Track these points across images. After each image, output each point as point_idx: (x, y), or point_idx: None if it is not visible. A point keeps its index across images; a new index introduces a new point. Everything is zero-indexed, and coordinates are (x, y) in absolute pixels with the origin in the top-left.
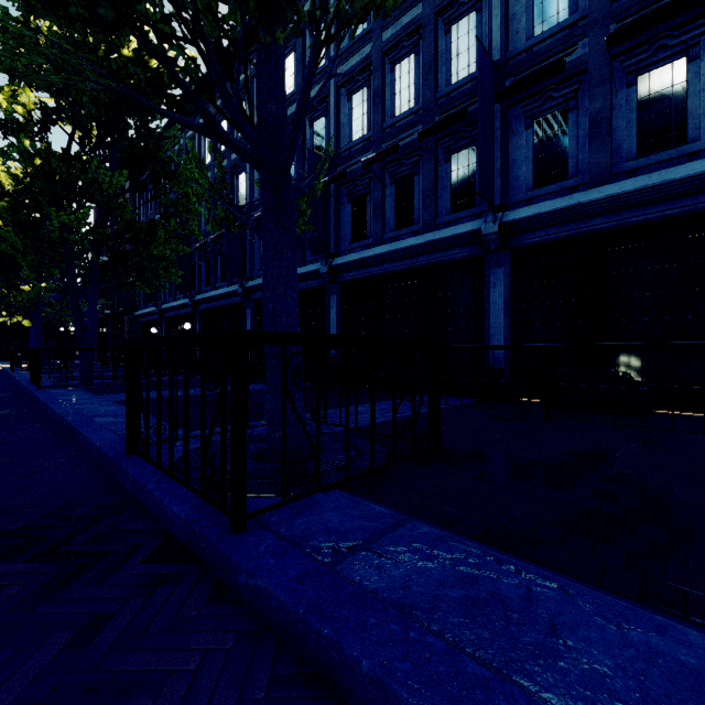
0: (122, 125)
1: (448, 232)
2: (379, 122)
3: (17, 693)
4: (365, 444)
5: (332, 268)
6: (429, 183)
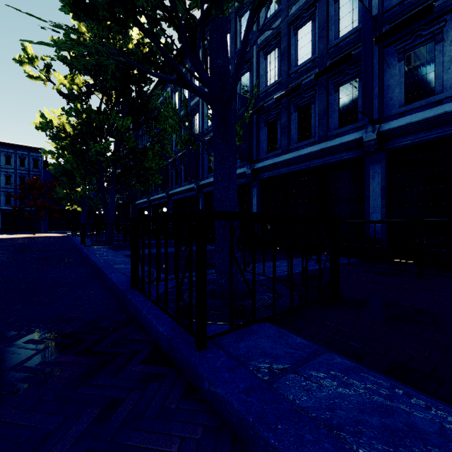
0: (128, 90)
1: (337, 142)
2: (286, 71)
3: (64, 450)
4: (282, 289)
5: (254, 170)
6: (322, 108)
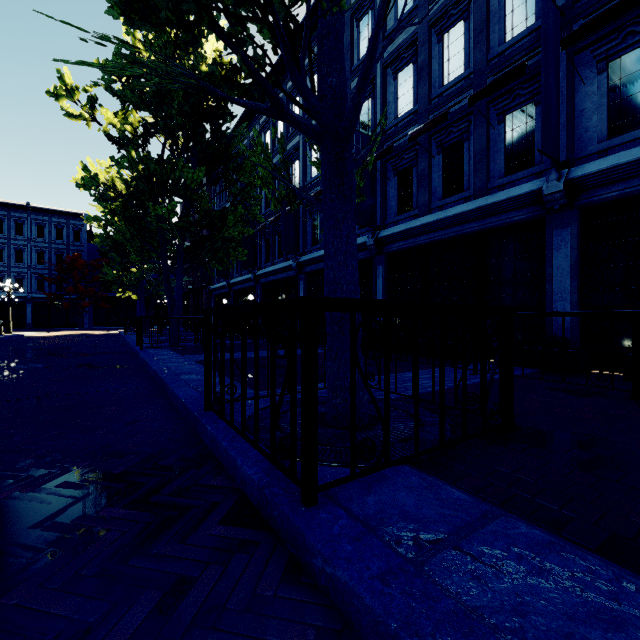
0: (201, 130)
1: (503, 196)
2: (426, 95)
3: None
4: (424, 414)
5: (378, 240)
6: (480, 147)
